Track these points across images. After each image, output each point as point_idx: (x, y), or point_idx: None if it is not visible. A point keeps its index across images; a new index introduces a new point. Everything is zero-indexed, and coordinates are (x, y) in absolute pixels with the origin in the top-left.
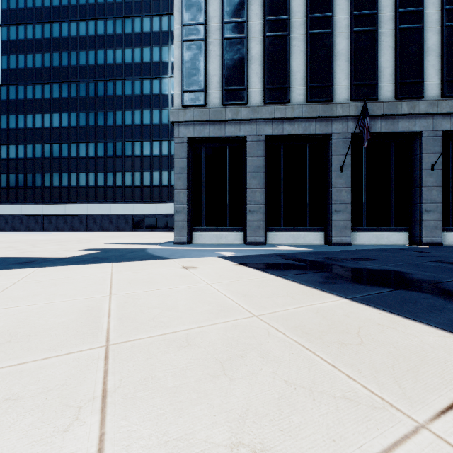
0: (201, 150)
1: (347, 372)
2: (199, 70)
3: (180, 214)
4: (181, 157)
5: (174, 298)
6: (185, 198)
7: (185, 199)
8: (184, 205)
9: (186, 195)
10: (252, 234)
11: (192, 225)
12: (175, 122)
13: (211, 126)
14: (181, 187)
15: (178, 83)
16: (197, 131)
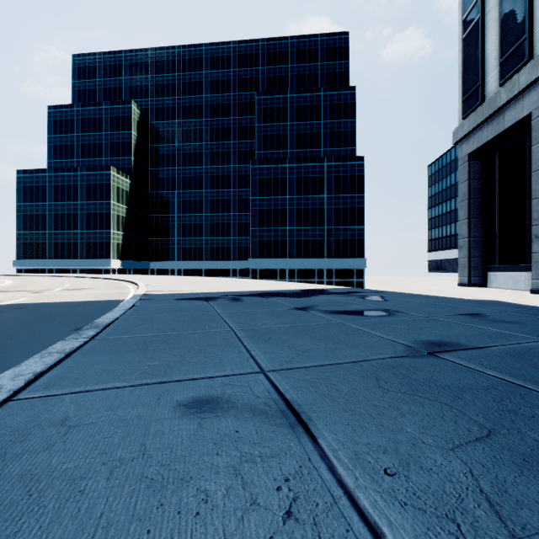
0: (496, 158)
1: (203, 289)
2: (475, 61)
3: (462, 249)
4: (463, 181)
5: (249, 287)
6: (466, 230)
7: (465, 231)
8: (465, 239)
9: (466, 226)
10: (538, 276)
11: (487, 262)
12: (456, 143)
13: (488, 125)
14: (463, 217)
15: (460, 95)
16: (475, 141)
